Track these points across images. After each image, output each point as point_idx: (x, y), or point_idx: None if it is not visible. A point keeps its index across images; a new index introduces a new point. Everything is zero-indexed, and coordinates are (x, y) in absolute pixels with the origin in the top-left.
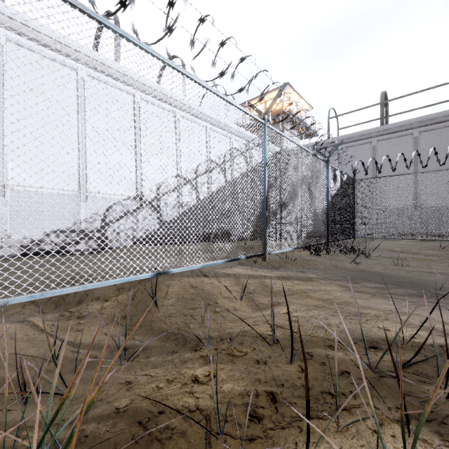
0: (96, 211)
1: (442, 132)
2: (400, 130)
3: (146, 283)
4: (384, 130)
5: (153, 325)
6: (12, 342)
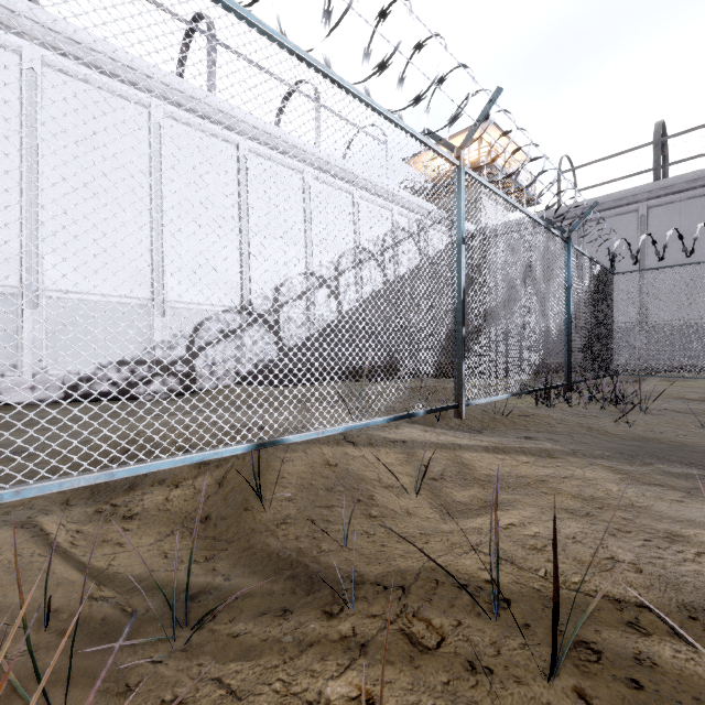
0: (178, 331)
1: None
2: (691, 186)
3: (246, 454)
4: (661, 189)
5: (253, 541)
6: None
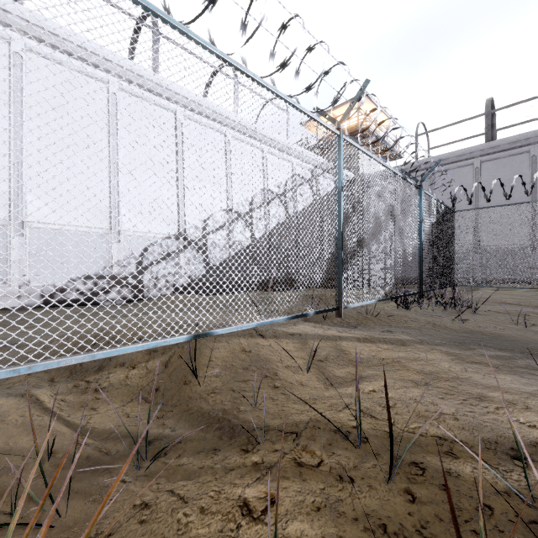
0: (130, 253)
1: None
2: (512, 147)
3: (184, 344)
4: (490, 148)
5: (190, 405)
6: (2, 427)
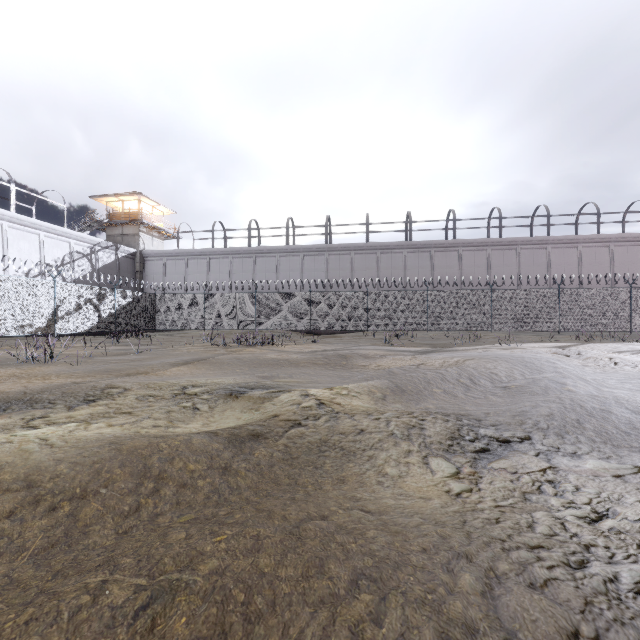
0: None
1: (244, 260)
2: (223, 254)
3: None
4: (213, 252)
5: None
6: None
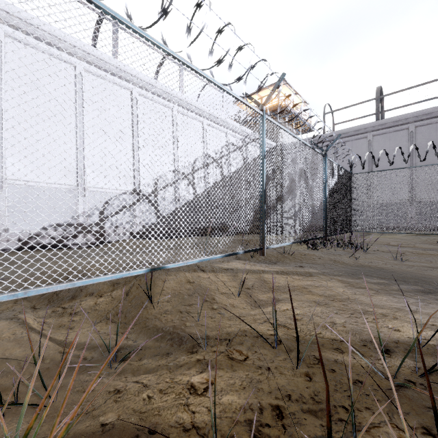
0: (94, 205)
1: None
2: (395, 124)
3: (141, 278)
4: (379, 125)
5: (147, 323)
6: None
